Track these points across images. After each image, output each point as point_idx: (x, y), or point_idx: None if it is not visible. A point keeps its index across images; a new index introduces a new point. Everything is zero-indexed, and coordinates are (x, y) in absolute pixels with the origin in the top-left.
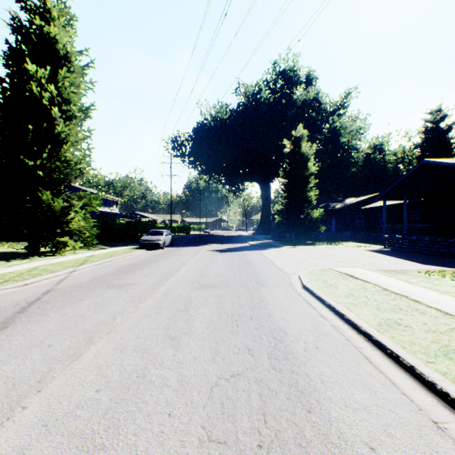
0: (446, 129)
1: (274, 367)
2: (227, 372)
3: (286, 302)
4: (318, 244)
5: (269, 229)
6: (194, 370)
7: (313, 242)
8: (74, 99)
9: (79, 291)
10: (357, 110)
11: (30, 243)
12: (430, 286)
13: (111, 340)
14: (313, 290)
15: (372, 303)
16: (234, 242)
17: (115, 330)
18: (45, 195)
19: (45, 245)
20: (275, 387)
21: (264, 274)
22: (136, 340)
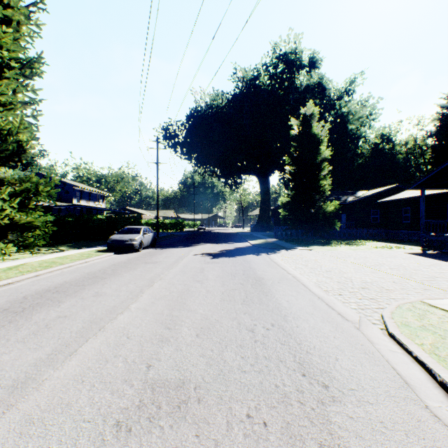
0: None
1: None
2: None
3: None
4: (335, 243)
5: (268, 225)
6: None
7: (325, 240)
8: (5, 40)
9: None
10: (368, 93)
11: None
12: None
13: None
14: None
15: None
16: (232, 240)
17: None
18: None
19: None
20: None
21: (303, 324)
22: None
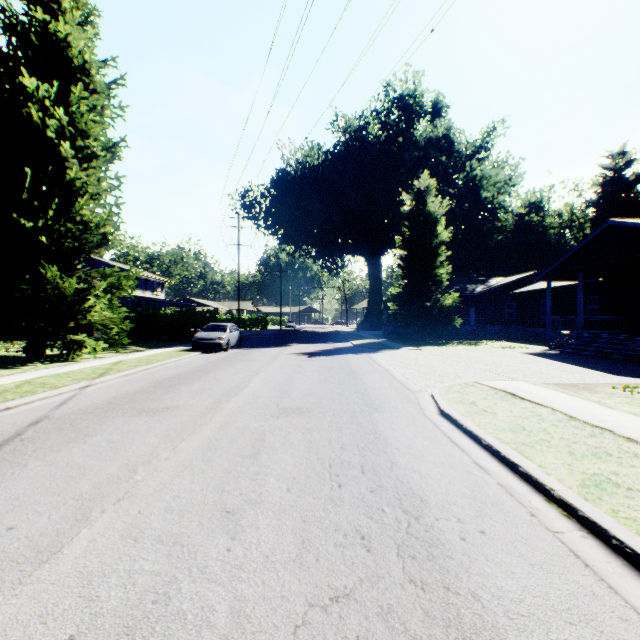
0: (633, 180)
1: (412, 577)
2: (325, 589)
3: (416, 440)
4: (452, 344)
5: (379, 322)
6: (263, 586)
7: (444, 340)
8: (94, 130)
9: (88, 421)
10: (506, 152)
11: (30, 343)
12: (639, 411)
13: (120, 516)
14: (458, 419)
15: (559, 442)
16: (331, 340)
17: (131, 496)
18: (50, 272)
19: (53, 346)
20: (418, 628)
21: (377, 392)
22: (163, 516)
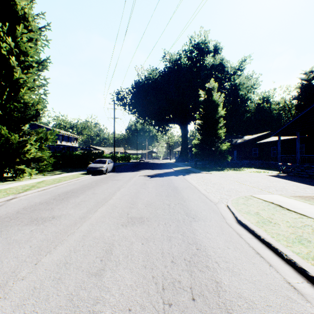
0: None
1: None
2: None
3: (229, 251)
4: (227, 170)
5: (186, 158)
6: None
7: (222, 168)
8: (30, 51)
9: None
10: (252, 71)
11: None
12: None
13: None
14: (255, 230)
15: None
16: (162, 168)
17: None
18: (2, 130)
19: (7, 172)
20: None
21: (192, 203)
22: None
